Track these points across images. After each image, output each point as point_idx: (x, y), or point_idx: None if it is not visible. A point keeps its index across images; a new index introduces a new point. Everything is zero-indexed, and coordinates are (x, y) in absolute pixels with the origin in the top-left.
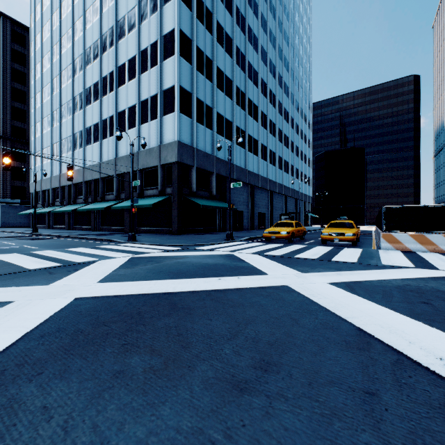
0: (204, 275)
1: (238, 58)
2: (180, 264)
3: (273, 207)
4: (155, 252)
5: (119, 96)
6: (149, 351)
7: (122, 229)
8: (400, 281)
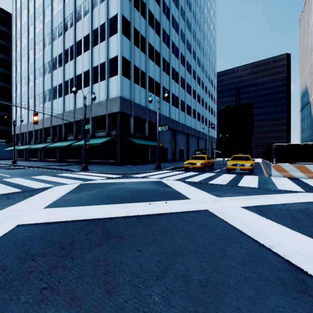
0: (137, 200)
1: (164, 37)
2: (118, 189)
3: (189, 145)
4: (100, 179)
5: (77, 63)
6: (69, 300)
7: (79, 161)
8: (300, 205)
